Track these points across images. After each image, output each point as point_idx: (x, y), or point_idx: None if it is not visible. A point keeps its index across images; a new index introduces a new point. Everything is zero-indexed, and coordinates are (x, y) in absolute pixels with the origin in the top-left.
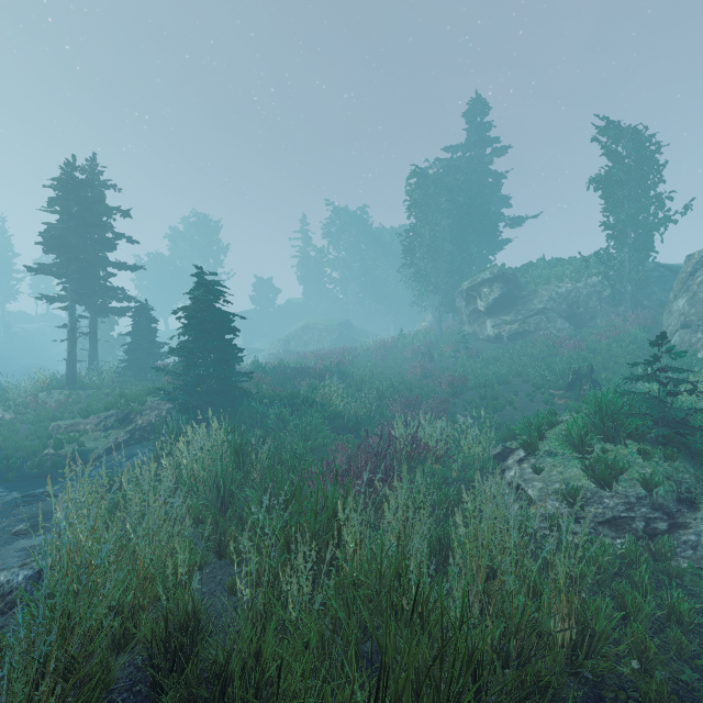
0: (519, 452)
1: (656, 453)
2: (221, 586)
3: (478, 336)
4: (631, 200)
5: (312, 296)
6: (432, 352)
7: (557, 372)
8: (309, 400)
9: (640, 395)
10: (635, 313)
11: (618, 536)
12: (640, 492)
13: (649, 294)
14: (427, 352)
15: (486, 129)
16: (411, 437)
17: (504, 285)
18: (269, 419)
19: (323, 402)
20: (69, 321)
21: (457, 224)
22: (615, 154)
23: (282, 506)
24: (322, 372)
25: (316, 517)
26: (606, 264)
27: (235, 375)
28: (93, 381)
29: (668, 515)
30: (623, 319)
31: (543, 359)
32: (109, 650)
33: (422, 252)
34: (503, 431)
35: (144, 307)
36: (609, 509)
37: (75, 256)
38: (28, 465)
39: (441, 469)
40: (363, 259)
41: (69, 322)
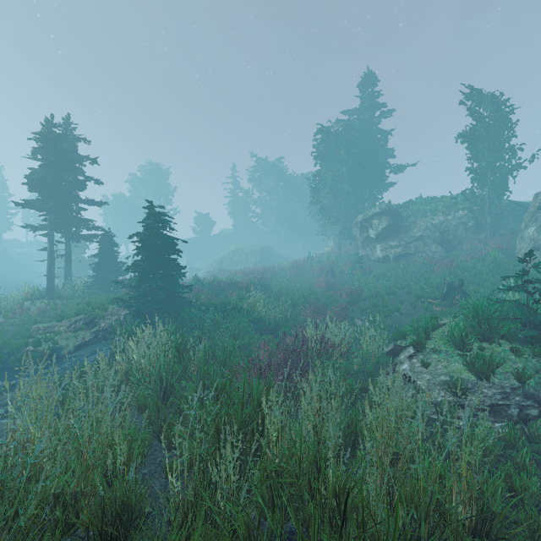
0: (409, 349)
1: (526, 350)
2: (160, 467)
3: (370, 258)
4: (490, 151)
5: (240, 227)
6: (334, 270)
7: (434, 285)
8: (237, 307)
9: (512, 303)
10: (493, 239)
11: (496, 421)
12: (514, 384)
13: (504, 225)
14: (330, 270)
15: (375, 96)
16: (320, 337)
17: (390, 217)
18: (206, 322)
19: (249, 309)
20: (49, 245)
21: (353, 170)
22: (478, 114)
23: (212, 402)
24: (248, 286)
25: (243, 408)
26: (471, 200)
27: (179, 287)
28: (68, 293)
29: (538, 403)
30: (484, 244)
31: (421, 275)
32: (49, 538)
33: (326, 192)
34: (392, 332)
35: (108, 234)
36: (487, 397)
37: (53, 194)
38: (12, 359)
39: (344, 363)
40: (279, 199)
41: (49, 246)
